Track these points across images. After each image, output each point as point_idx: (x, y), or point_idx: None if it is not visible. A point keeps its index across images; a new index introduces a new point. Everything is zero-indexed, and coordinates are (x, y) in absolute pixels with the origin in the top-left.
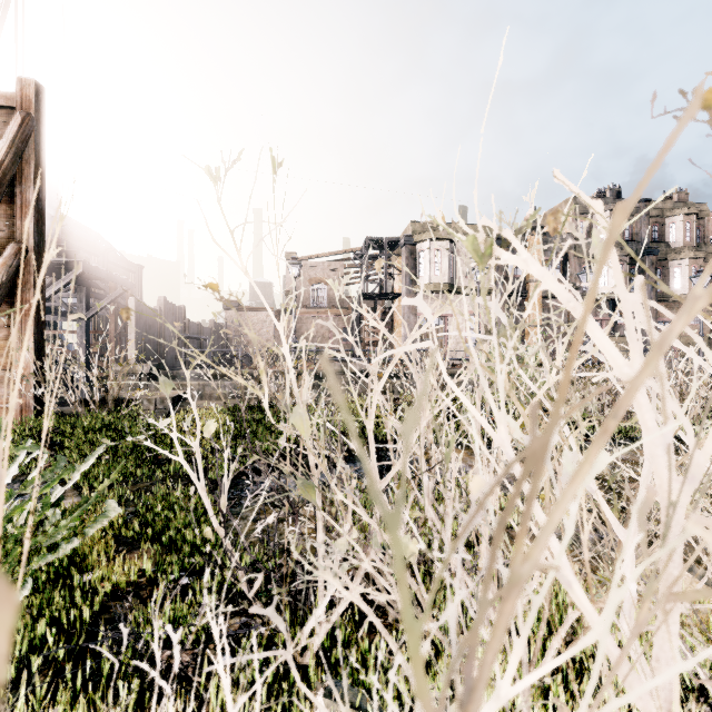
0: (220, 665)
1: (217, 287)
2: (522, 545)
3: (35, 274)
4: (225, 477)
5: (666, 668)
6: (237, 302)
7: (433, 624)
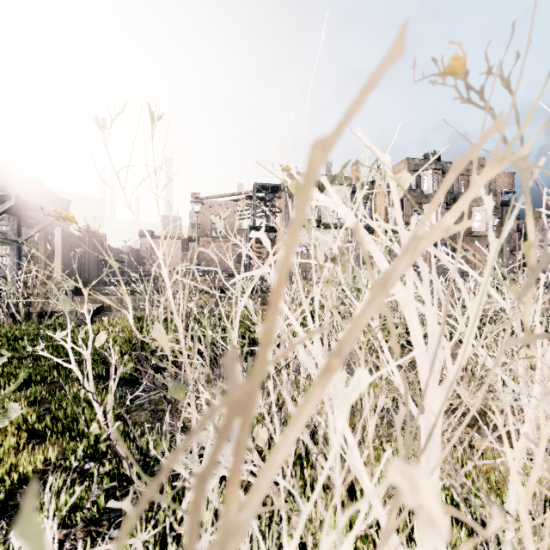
0: None
1: (74, 219)
2: (236, 495)
3: None
4: (112, 381)
5: (427, 549)
6: (151, 231)
7: None
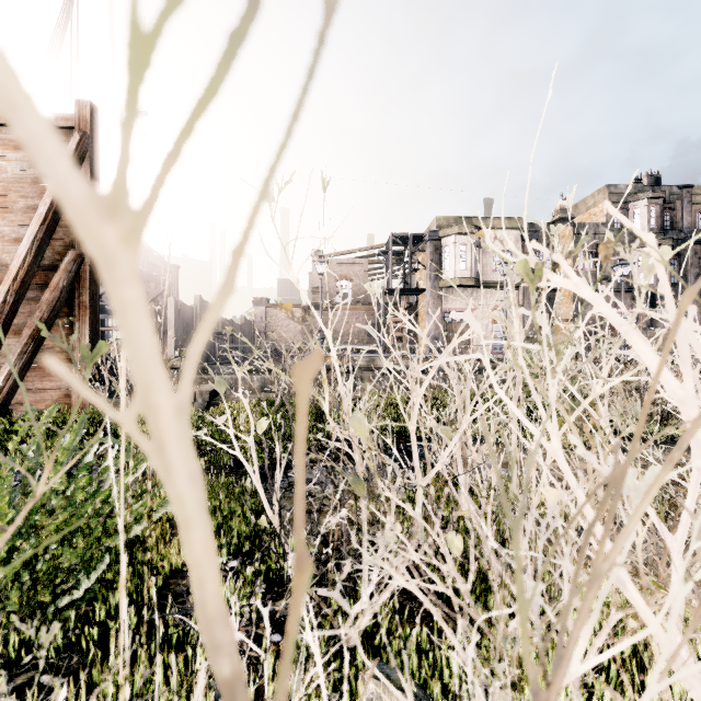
0: (309, 636)
1: (291, 308)
2: (603, 548)
3: (90, 278)
4: (277, 471)
5: None
6: (266, 299)
7: (506, 610)
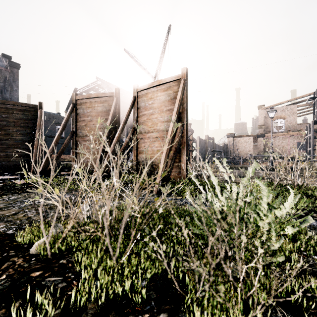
0: None
1: None
2: None
3: (186, 132)
4: None
5: None
6: (233, 133)
7: None
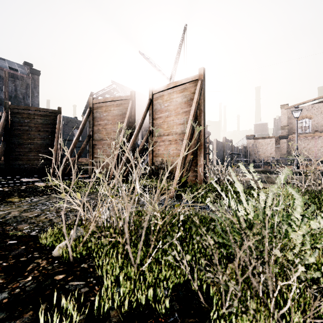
0: None
1: None
2: None
3: (203, 134)
4: None
5: None
6: (253, 135)
7: None
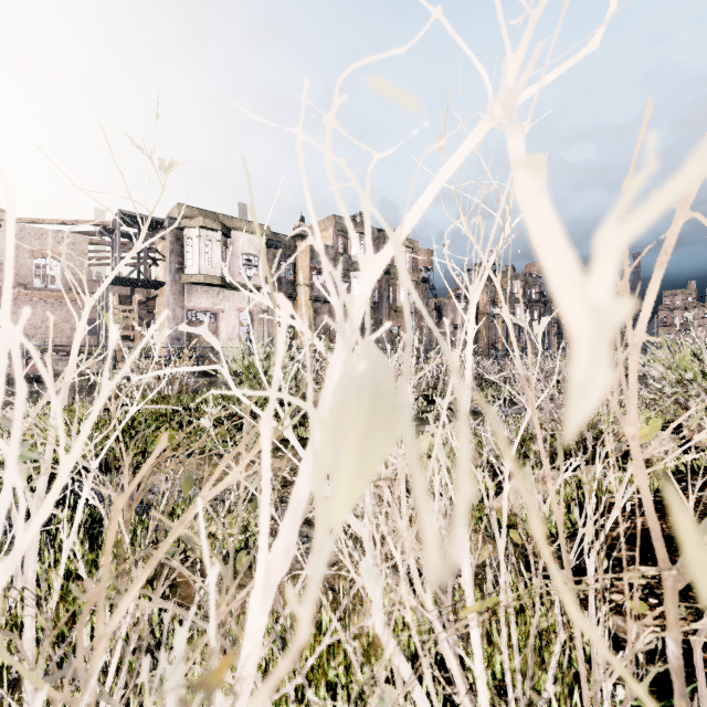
0: None
1: None
2: None
3: None
4: None
5: None
6: None
7: None
